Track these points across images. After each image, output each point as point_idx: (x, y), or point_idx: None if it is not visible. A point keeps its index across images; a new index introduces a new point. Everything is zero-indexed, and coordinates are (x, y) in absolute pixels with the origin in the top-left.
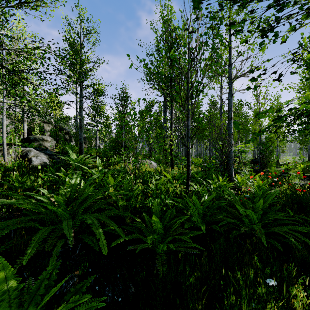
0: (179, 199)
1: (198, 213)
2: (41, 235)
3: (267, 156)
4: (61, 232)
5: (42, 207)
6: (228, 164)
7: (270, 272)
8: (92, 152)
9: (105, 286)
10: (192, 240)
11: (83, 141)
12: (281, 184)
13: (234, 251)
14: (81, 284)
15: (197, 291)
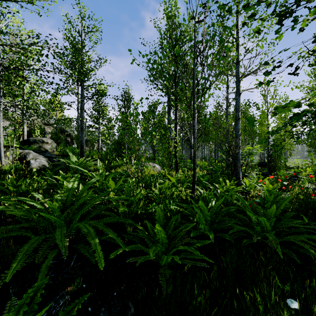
0: (185, 205)
1: (205, 220)
2: (30, 246)
3: (275, 159)
4: (54, 242)
5: (35, 214)
6: (236, 167)
7: (289, 290)
8: (94, 155)
9: (101, 306)
10: (198, 250)
11: (84, 143)
12: (291, 188)
13: (248, 264)
14: (71, 306)
15: (207, 312)
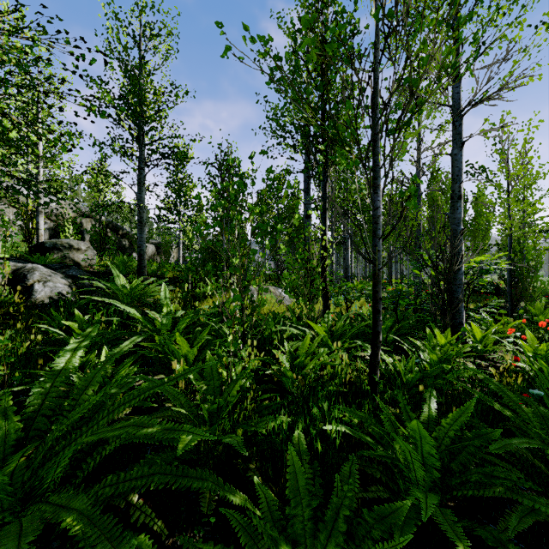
0: (361, 414)
1: (422, 466)
2: None
3: (523, 281)
4: None
5: None
6: (453, 300)
7: None
8: (166, 272)
9: None
10: None
11: (144, 250)
12: None
13: None
14: None
15: None
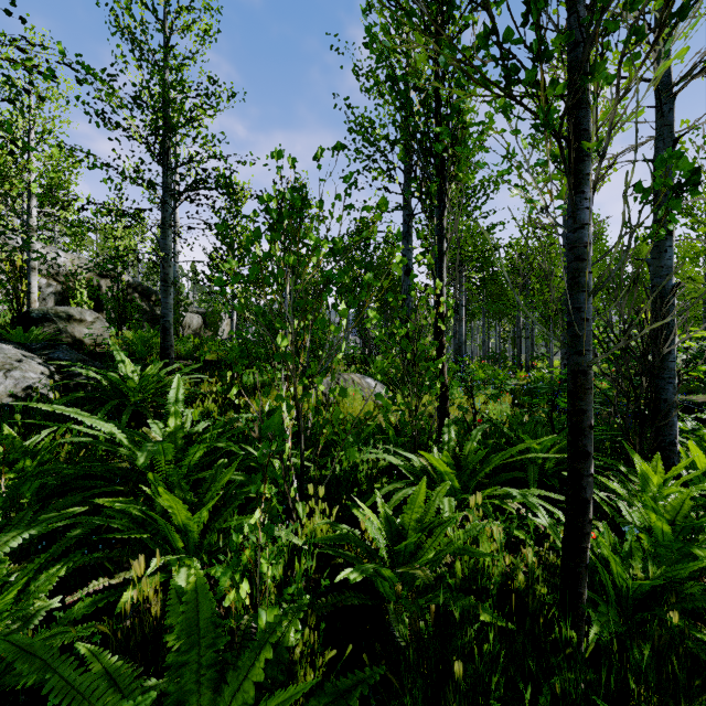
0: None
1: None
2: None
3: None
4: None
5: None
6: (658, 404)
7: None
8: (207, 352)
9: None
10: None
11: (171, 322)
12: None
13: None
14: None
15: None
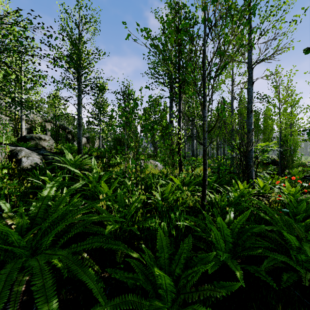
0: (195, 218)
1: (224, 242)
2: None
3: (288, 157)
4: None
5: None
6: (248, 166)
7: None
8: (93, 152)
9: None
10: None
11: (81, 140)
12: None
13: None
14: None
15: None
